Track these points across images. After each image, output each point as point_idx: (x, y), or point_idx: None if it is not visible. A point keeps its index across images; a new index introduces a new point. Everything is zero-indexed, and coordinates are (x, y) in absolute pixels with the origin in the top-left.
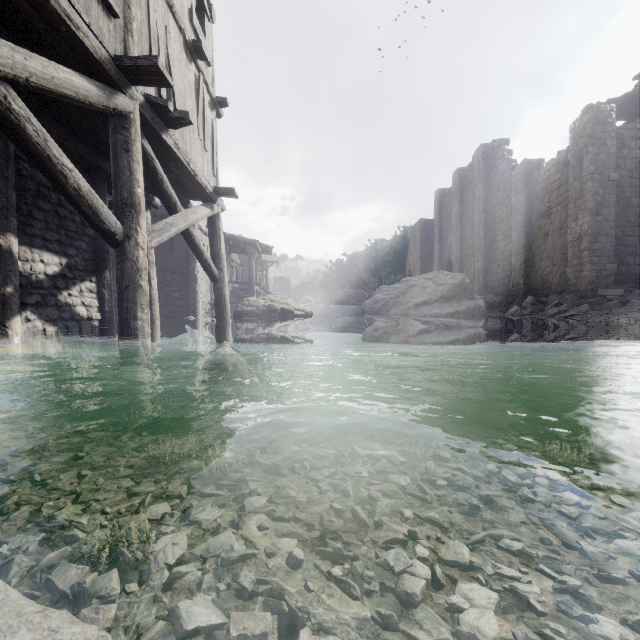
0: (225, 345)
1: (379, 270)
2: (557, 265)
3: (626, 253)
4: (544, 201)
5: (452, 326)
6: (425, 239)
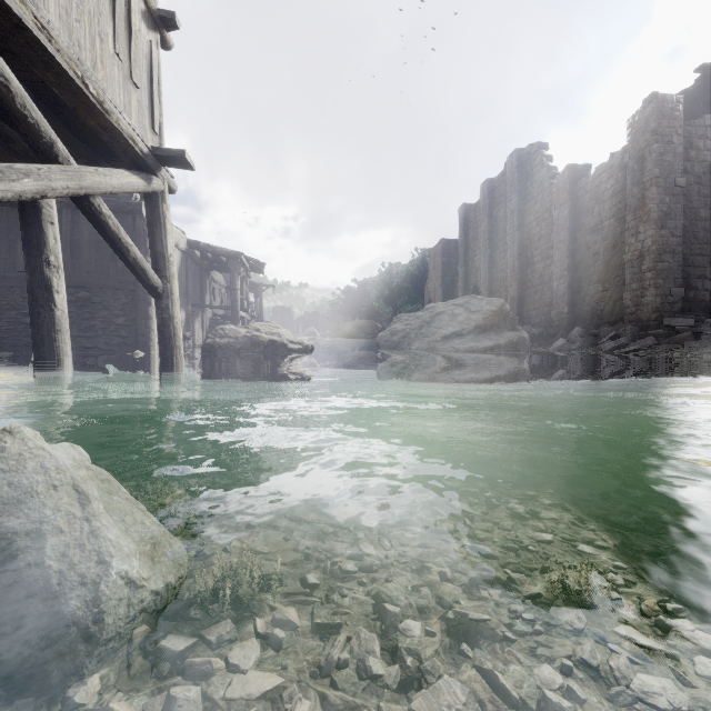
0: (3, 436)
1: (394, 299)
2: (610, 290)
3: (693, 275)
4: (593, 213)
5: (491, 364)
6: (447, 262)
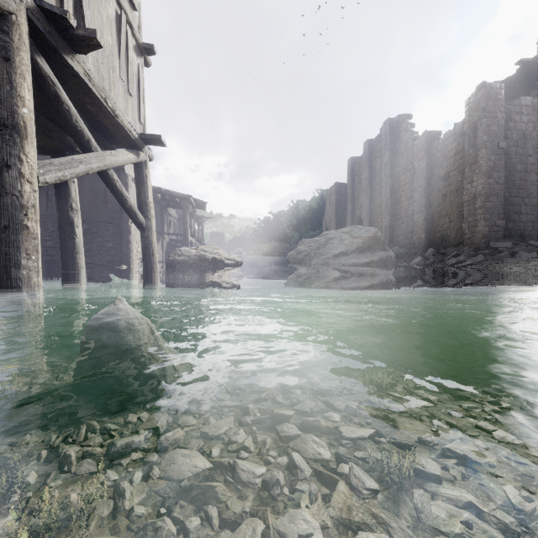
0: (118, 301)
1: (300, 226)
2: (454, 221)
3: (512, 211)
4: (442, 166)
5: (367, 274)
6: (339, 200)
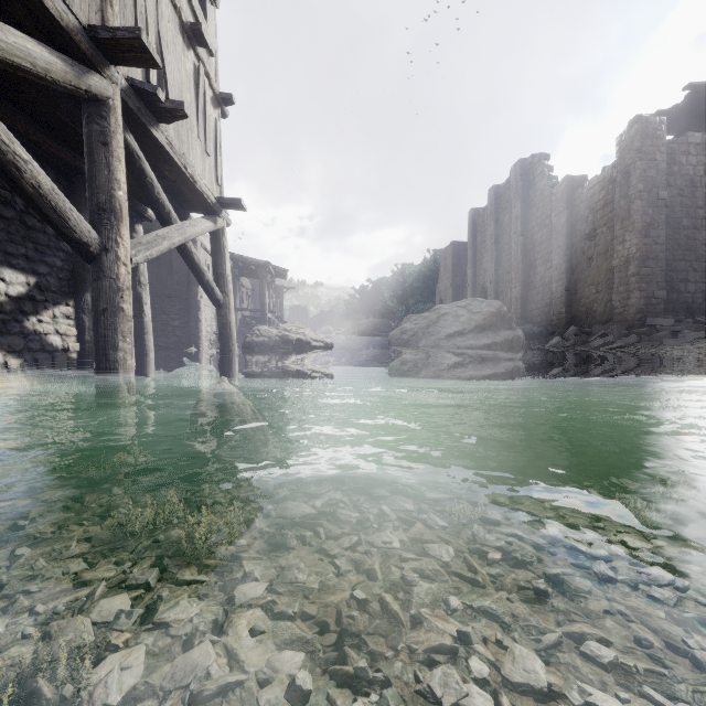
0: (223, 381)
1: (407, 298)
2: (602, 292)
3: (676, 279)
4: (588, 222)
5: (488, 359)
6: (457, 264)
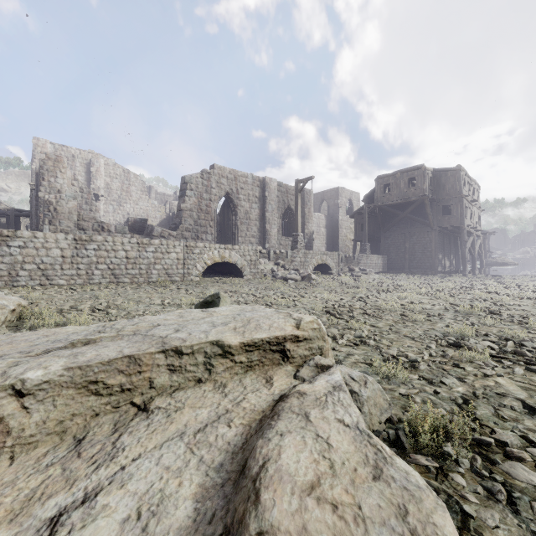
0: (494, 269)
1: None
2: None
3: None
4: None
5: None
6: None
